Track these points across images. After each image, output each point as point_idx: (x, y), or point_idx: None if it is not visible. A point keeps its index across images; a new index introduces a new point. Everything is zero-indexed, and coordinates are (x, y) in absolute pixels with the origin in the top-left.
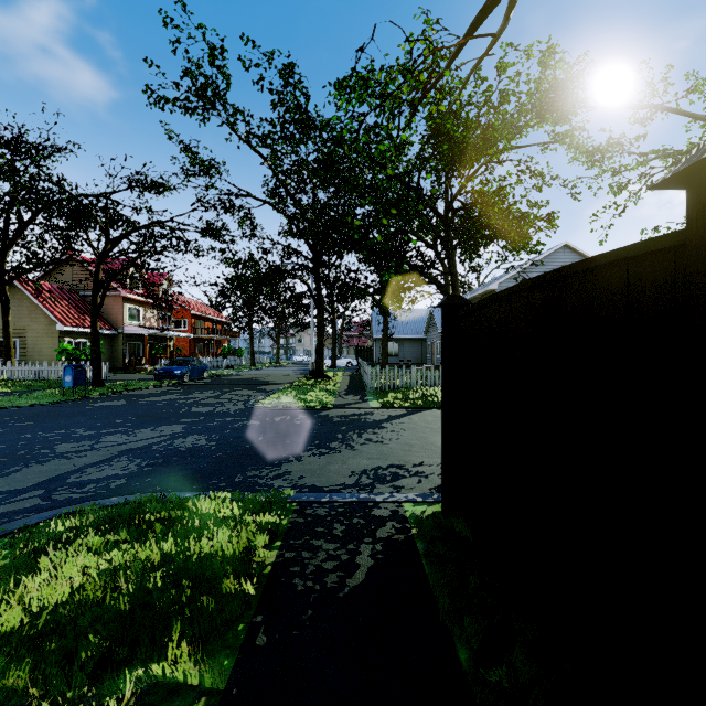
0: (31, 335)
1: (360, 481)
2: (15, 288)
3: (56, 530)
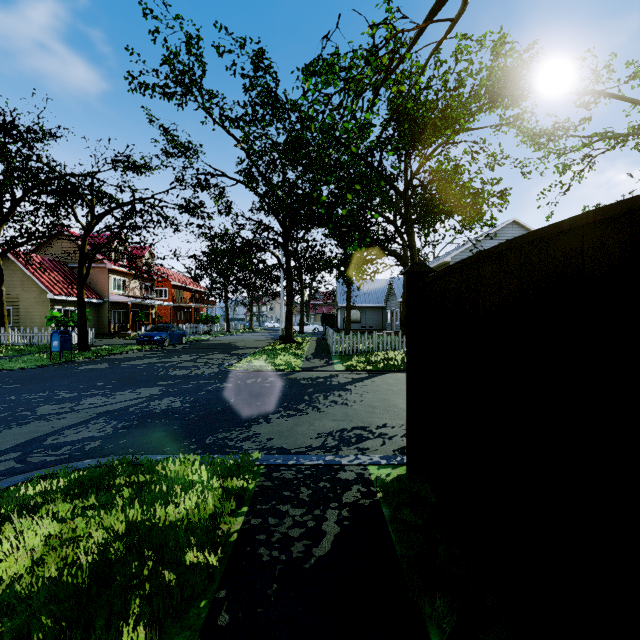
0: (23, 304)
1: (326, 443)
2: (9, 260)
3: (26, 494)
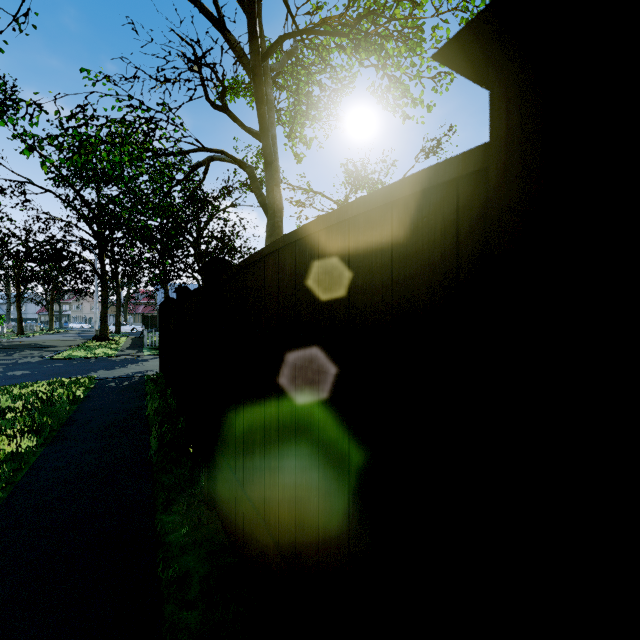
0: None
1: (129, 374)
2: None
3: None
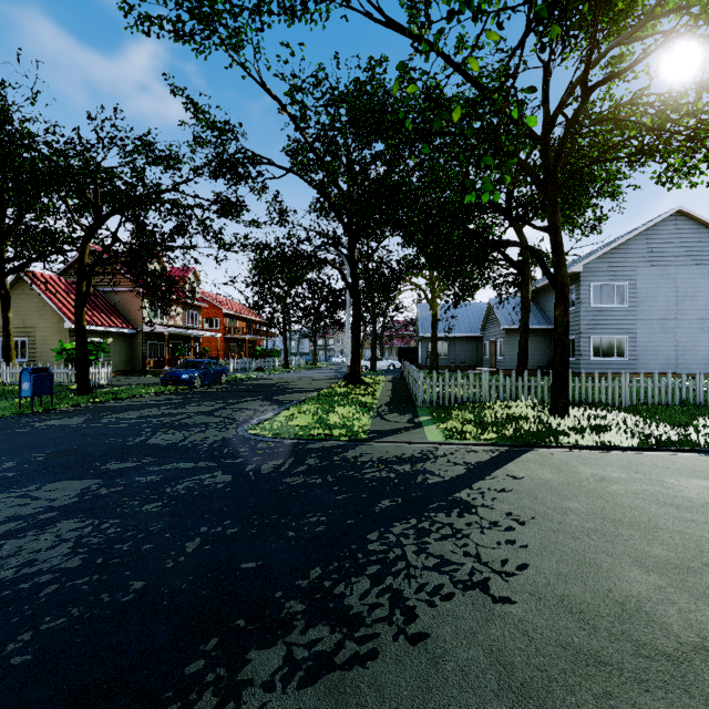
0: (40, 334)
1: None
2: (25, 283)
3: None
